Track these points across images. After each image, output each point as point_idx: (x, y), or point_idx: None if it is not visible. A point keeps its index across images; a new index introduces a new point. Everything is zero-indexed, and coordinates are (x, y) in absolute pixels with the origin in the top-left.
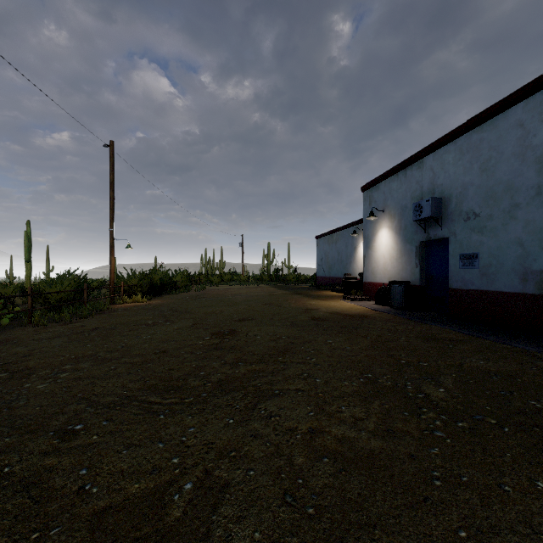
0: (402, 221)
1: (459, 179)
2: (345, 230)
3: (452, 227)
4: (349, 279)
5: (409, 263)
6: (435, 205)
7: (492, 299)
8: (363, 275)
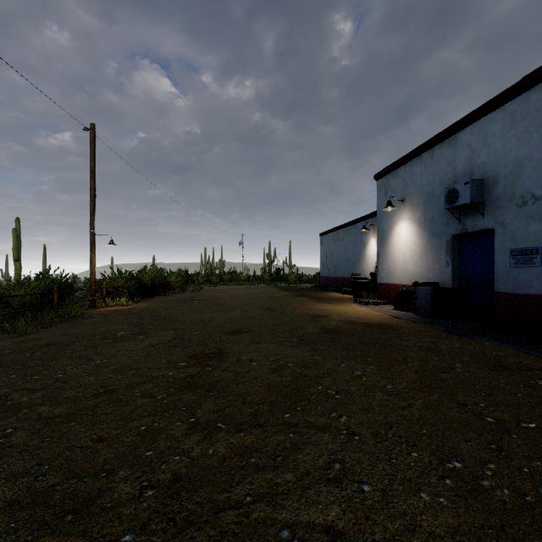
0: (428, 210)
1: (510, 154)
2: (353, 226)
3: (499, 216)
4: (359, 279)
5: (437, 261)
6: (476, 189)
7: None
8: (377, 275)
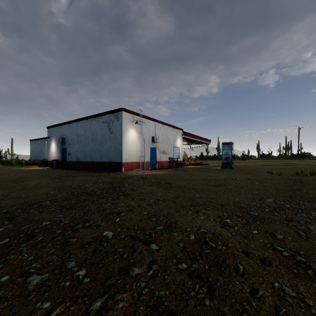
0: (58, 141)
1: (68, 134)
2: (44, 139)
3: (67, 146)
4: (44, 160)
5: (59, 154)
6: (63, 139)
7: (72, 163)
8: (47, 158)
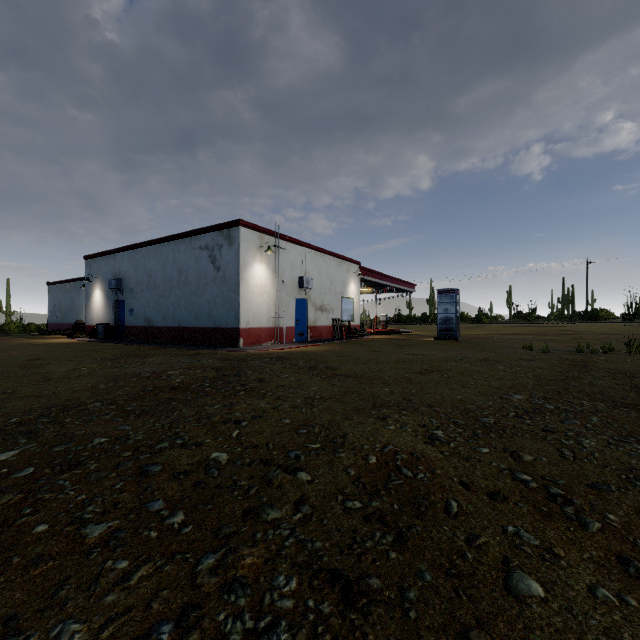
0: (107, 286)
1: (129, 271)
2: (78, 282)
3: (126, 295)
4: (79, 324)
5: (110, 312)
6: (118, 282)
7: (138, 329)
8: (86, 320)
